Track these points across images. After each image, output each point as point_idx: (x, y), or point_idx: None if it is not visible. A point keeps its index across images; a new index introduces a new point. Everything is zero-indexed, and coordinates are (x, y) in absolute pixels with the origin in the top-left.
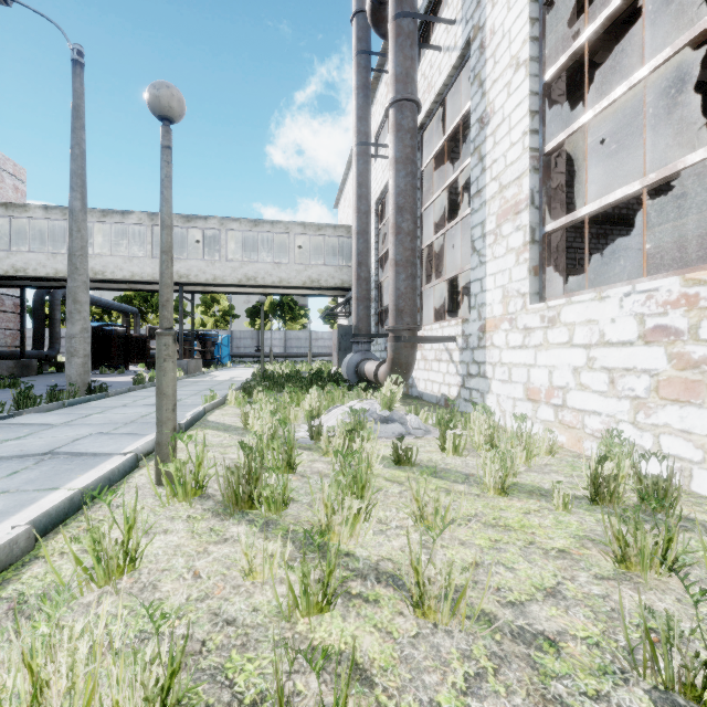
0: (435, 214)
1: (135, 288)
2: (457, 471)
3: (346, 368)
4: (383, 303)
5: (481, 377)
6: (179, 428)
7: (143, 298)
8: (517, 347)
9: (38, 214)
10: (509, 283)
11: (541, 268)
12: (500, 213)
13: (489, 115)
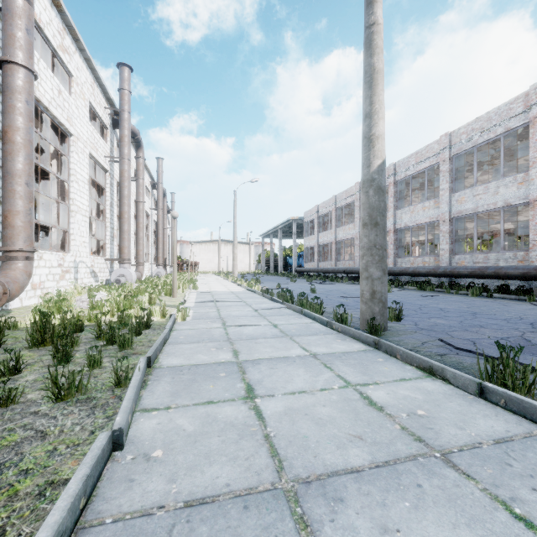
0: None
1: None
2: None
3: None
4: None
5: None
6: (184, 301)
7: None
8: None
9: None
10: None
11: None
12: None
13: None
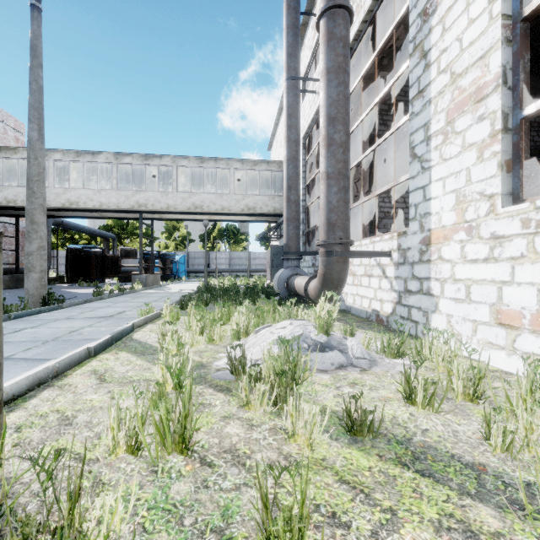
0: (361, 139)
1: (105, 216)
2: (450, 453)
3: (277, 282)
4: (310, 225)
5: (423, 294)
6: (88, 351)
7: (120, 227)
8: (480, 260)
9: (25, 156)
10: (467, 185)
11: (517, 162)
12: (453, 107)
13: (436, 2)
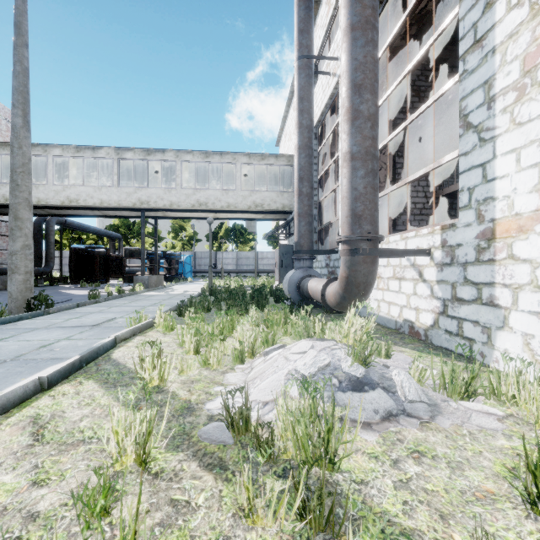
0: (383, 122)
1: (107, 215)
2: None
3: (287, 285)
4: (322, 222)
5: (483, 304)
6: (39, 382)
7: (127, 227)
8: None
9: None
10: None
11: None
12: (535, 50)
13: None
